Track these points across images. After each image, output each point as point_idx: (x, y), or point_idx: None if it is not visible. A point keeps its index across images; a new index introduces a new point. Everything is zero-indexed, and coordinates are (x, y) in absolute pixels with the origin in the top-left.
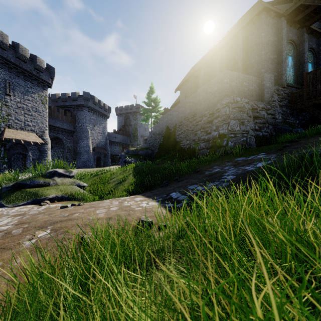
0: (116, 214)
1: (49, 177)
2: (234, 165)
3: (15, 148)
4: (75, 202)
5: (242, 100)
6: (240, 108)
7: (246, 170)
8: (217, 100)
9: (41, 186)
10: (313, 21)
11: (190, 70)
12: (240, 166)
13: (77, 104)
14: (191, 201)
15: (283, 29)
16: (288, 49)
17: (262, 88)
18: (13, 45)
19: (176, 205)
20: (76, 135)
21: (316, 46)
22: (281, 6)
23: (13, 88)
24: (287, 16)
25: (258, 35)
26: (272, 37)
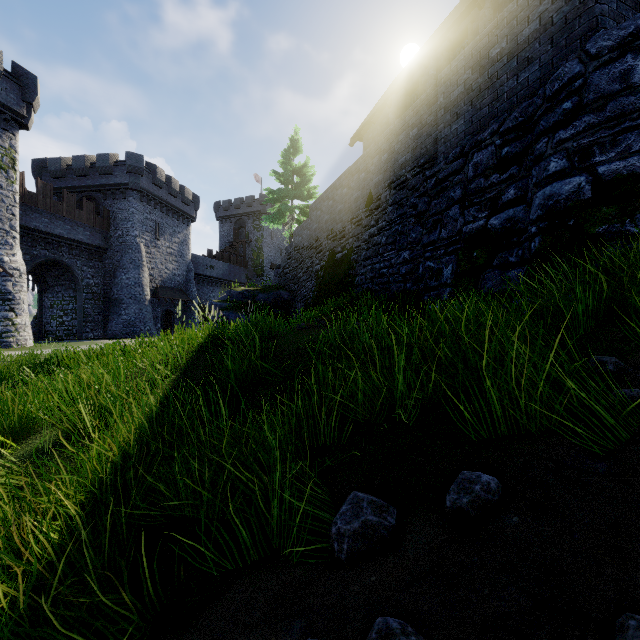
0: None
1: None
2: None
3: None
4: None
5: None
6: None
7: None
8: (545, 66)
9: None
10: None
11: (391, 84)
12: None
13: (112, 183)
14: None
15: None
16: None
17: None
18: None
19: None
20: (112, 257)
21: None
22: None
23: None
24: None
25: None
26: None
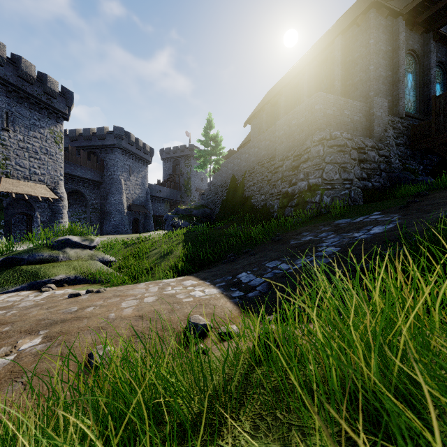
0: (151, 309)
1: (58, 248)
2: (334, 230)
3: (16, 206)
4: (95, 286)
5: (343, 135)
6: (340, 147)
7: (355, 238)
8: (306, 135)
9: (46, 261)
10: (444, 23)
11: (266, 95)
12: (344, 233)
13: (106, 144)
14: (271, 288)
15: (401, 34)
16: (407, 63)
17: (371, 118)
18: (13, 59)
19: (247, 294)
20: (105, 187)
21: (446, 59)
22: (395, 4)
23: (13, 120)
24: (406, 15)
25: (364, 43)
26: (384, 46)
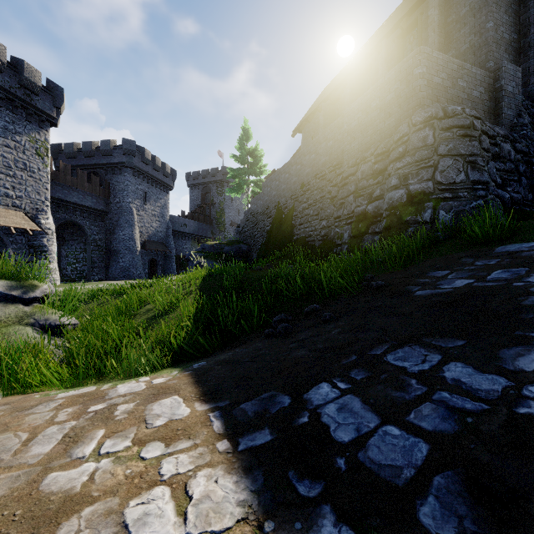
0: None
1: None
2: (524, 264)
3: None
4: None
5: (466, 111)
6: (463, 129)
7: None
8: (397, 120)
9: None
10: None
11: (322, 93)
12: None
13: (112, 162)
14: None
15: None
16: None
17: (497, 96)
18: None
19: None
20: (111, 218)
21: None
22: None
23: None
24: None
25: None
26: None
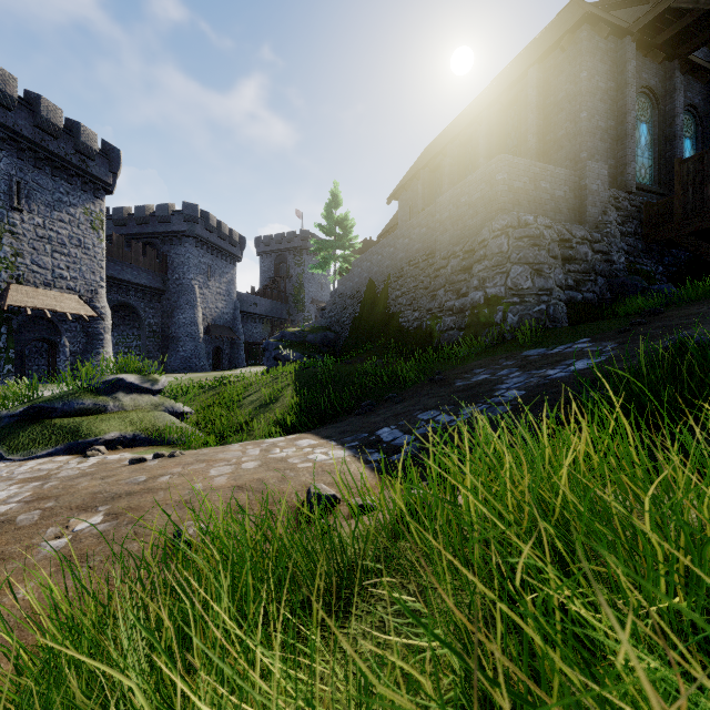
0: (254, 478)
1: (106, 392)
2: (521, 366)
3: (32, 328)
4: (164, 449)
5: (538, 221)
6: (533, 239)
7: (549, 377)
8: (483, 220)
9: (89, 413)
10: (696, 46)
11: (422, 155)
12: (535, 369)
13: (170, 231)
14: (424, 448)
15: (629, 64)
16: (640, 107)
17: (582, 194)
18: (27, 100)
19: (390, 457)
20: (169, 298)
21: (701, 101)
22: (624, 13)
23: (28, 195)
24: (638, 35)
25: (573, 77)
26: (603, 82)
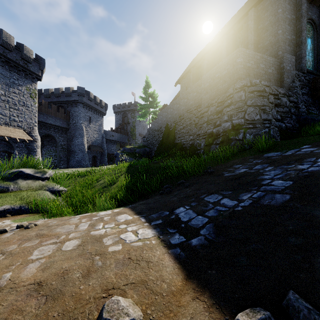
0: (61, 268)
1: (10, 179)
2: (269, 163)
3: None
4: (36, 216)
5: (261, 83)
6: (259, 92)
7: (305, 170)
8: (228, 85)
9: None
10: None
11: (192, 61)
12: (284, 165)
13: (71, 100)
14: (220, 233)
15: (303, 5)
16: (307, 30)
17: (281, 72)
18: None
19: (190, 240)
20: (71, 132)
21: None
22: None
23: None
24: None
25: (274, 12)
26: (289, 15)
